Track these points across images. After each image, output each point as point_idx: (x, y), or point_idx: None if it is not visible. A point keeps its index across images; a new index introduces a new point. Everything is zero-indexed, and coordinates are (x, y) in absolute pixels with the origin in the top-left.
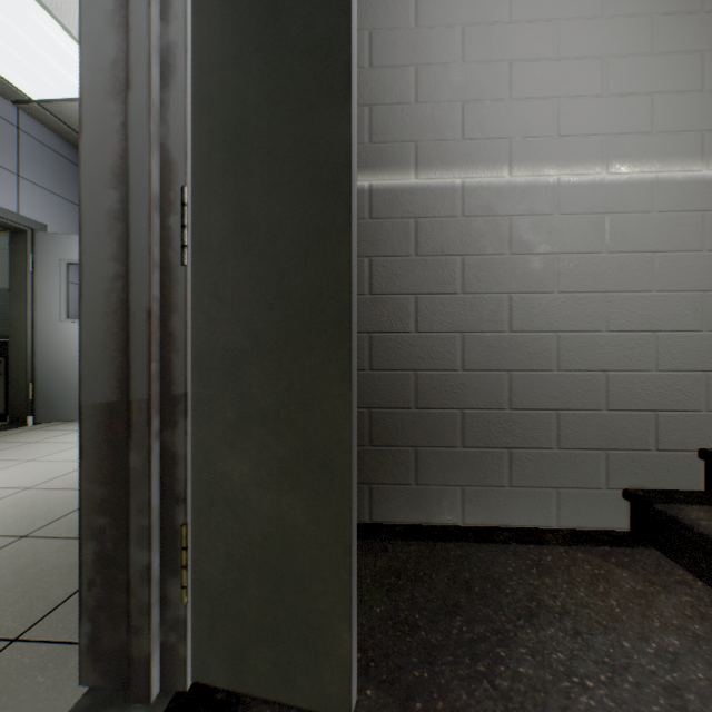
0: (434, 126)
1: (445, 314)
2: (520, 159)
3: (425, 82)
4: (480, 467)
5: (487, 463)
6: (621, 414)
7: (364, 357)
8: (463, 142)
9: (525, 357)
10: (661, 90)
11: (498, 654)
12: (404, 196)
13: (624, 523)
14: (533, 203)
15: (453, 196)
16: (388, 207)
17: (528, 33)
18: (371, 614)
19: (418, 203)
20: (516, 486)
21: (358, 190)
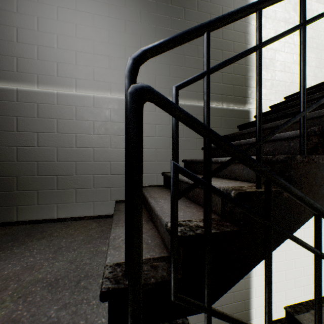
0: (46, 69)
1: (50, 140)
2: (80, 86)
3: (42, 52)
4: (64, 196)
5: (67, 194)
6: (115, 175)
7: (14, 156)
8: (57, 77)
9: (82, 156)
10: None
11: (13, 248)
12: (32, 94)
13: None
14: (85, 102)
15: (53, 96)
16: (26, 98)
17: (83, 43)
18: None
19: (39, 97)
20: (78, 202)
21: (12, 90)
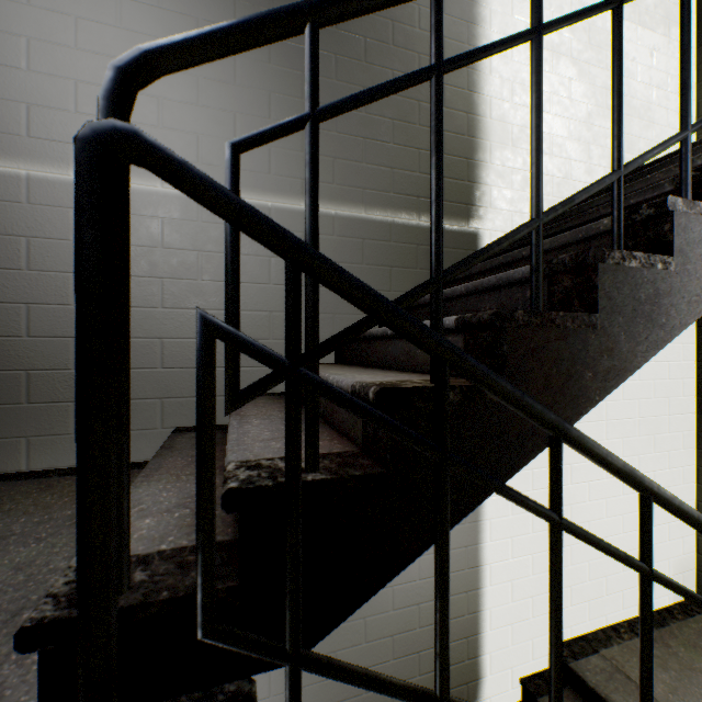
0: None
1: (10, 287)
2: None
3: None
4: (47, 420)
5: (54, 415)
6: (175, 371)
7: None
8: (29, 139)
9: None
10: (206, 133)
11: None
12: None
13: None
14: None
15: (19, 184)
16: None
17: (95, 62)
18: None
19: None
20: None
21: None
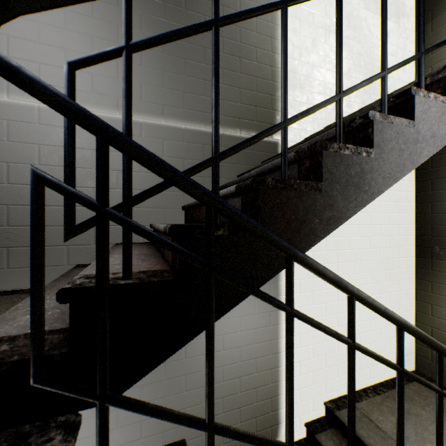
0: None
1: None
2: (15, 90)
3: None
4: None
5: None
6: None
7: None
8: None
9: (19, 198)
10: (98, 73)
11: None
12: None
13: None
14: (24, 115)
15: None
16: None
17: (21, 24)
18: None
19: None
20: (13, 268)
21: None
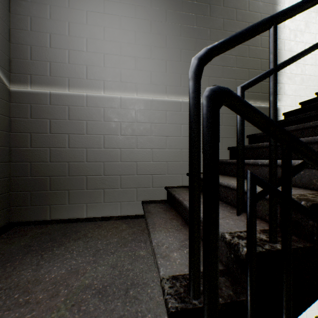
0: (76, 73)
1: (80, 141)
2: (107, 88)
3: (72, 56)
4: (93, 196)
5: (96, 194)
6: (141, 176)
7: (47, 157)
8: (87, 80)
9: (109, 157)
10: (154, 71)
11: (53, 249)
12: (64, 97)
13: (142, 212)
14: (112, 104)
15: (83, 99)
16: (58, 101)
17: (111, 45)
18: (18, 245)
19: (70, 100)
20: (106, 202)
21: (45, 93)
